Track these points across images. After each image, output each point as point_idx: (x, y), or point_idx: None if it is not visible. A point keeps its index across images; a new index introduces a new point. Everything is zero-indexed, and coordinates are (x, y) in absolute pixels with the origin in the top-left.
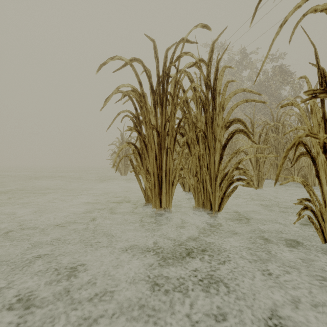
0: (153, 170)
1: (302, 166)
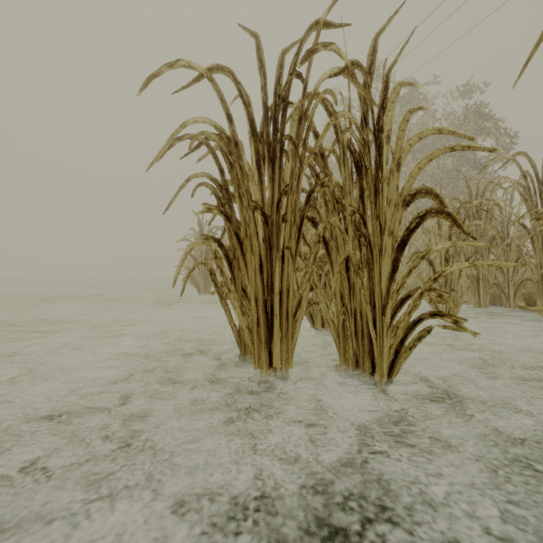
0: (254, 292)
1: (523, 280)
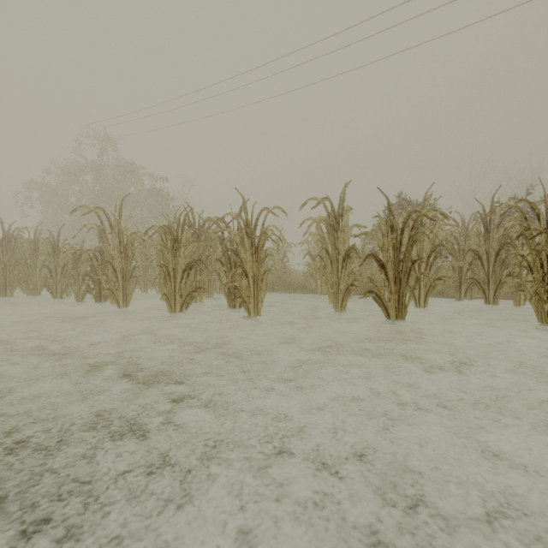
0: (2, 280)
1: None
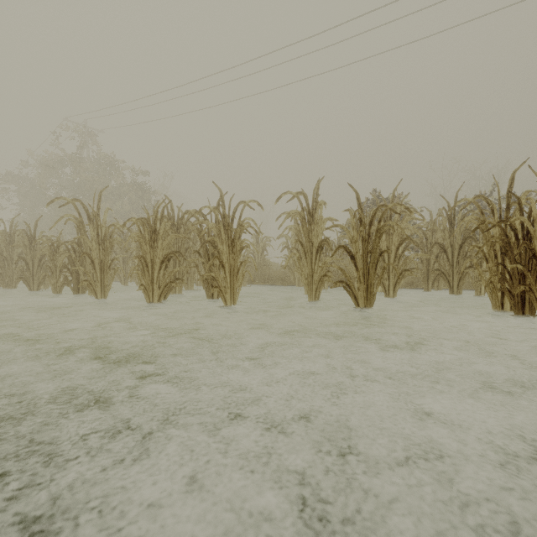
0: None
1: None
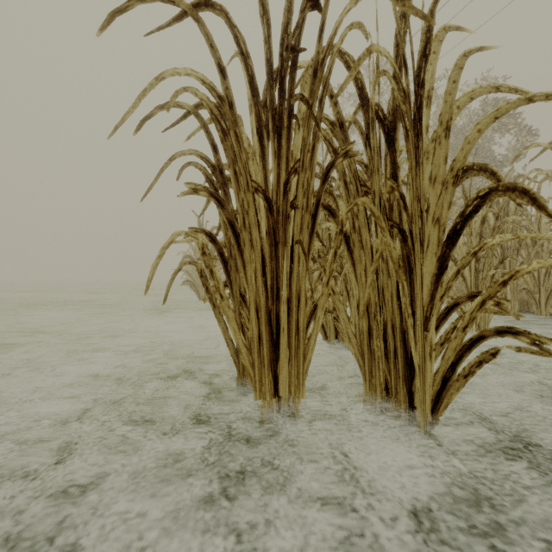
0: (255, 299)
1: None
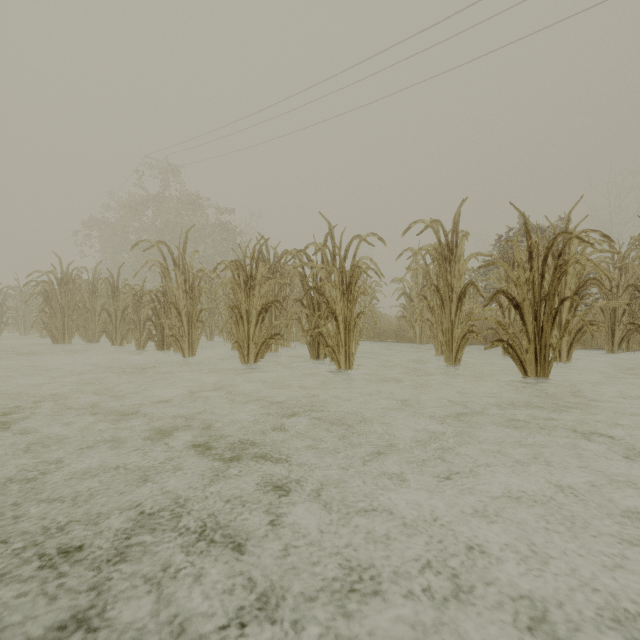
0: (60, 325)
1: None
